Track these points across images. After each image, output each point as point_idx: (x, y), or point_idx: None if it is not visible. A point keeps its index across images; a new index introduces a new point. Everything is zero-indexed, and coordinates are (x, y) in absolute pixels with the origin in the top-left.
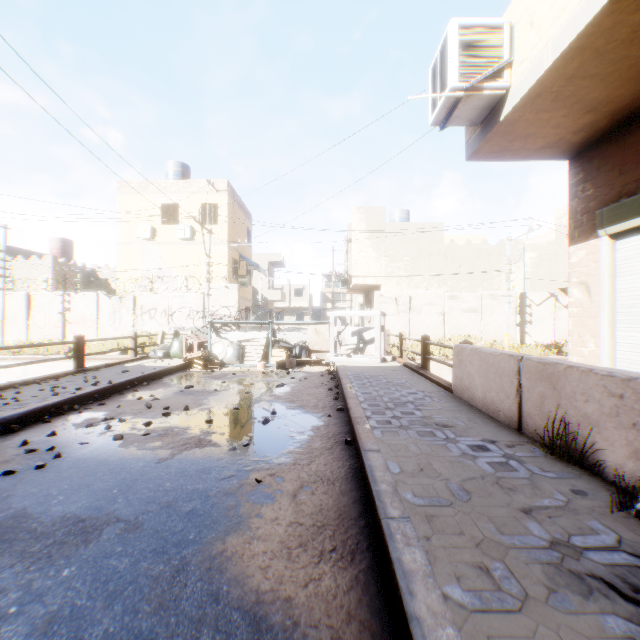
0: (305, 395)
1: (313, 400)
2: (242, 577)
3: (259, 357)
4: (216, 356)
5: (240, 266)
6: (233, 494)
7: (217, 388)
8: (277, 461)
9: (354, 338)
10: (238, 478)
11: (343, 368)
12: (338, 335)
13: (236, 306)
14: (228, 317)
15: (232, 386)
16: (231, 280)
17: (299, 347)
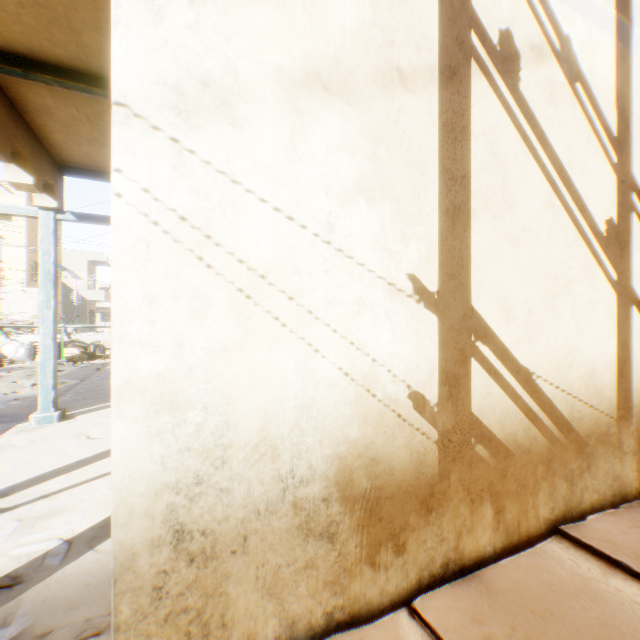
0: (77, 374)
1: (80, 376)
2: (0, 413)
3: None
4: (7, 356)
5: None
6: (2, 403)
7: (3, 375)
8: (33, 395)
9: None
10: (7, 400)
11: None
12: None
13: (37, 310)
14: (23, 321)
15: (18, 374)
16: (32, 283)
17: (94, 346)
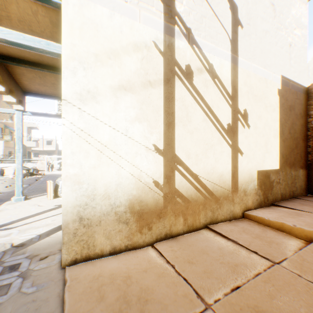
0: (26, 182)
1: (28, 183)
2: None
3: (12, 173)
4: None
5: (6, 131)
6: None
7: None
8: (7, 191)
9: (59, 165)
10: None
11: (47, 175)
12: (50, 164)
13: (2, 151)
14: None
15: None
16: None
17: (33, 169)
